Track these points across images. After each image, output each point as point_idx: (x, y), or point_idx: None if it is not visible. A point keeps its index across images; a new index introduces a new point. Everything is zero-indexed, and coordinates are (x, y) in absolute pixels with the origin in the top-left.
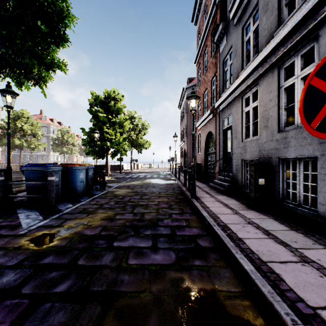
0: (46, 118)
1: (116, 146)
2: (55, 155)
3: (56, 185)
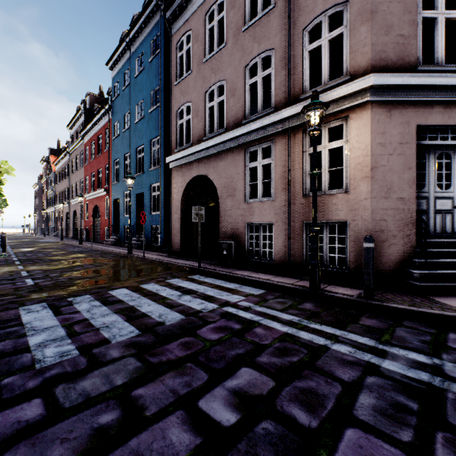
0: None
1: None
2: None
3: None
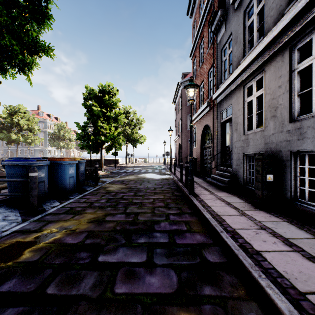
0: (43, 114)
1: (110, 140)
2: (52, 149)
3: (41, 181)
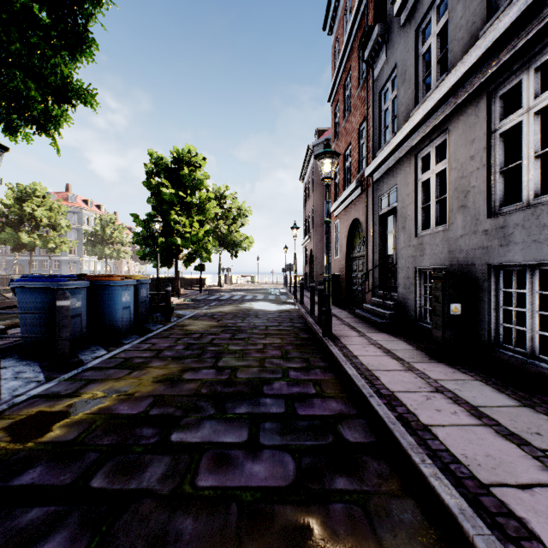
0: (75, 199)
1: (192, 245)
2: (91, 260)
3: (76, 314)
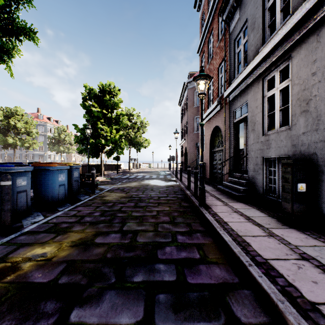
0: (43, 117)
1: (112, 144)
2: (52, 154)
3: (22, 190)
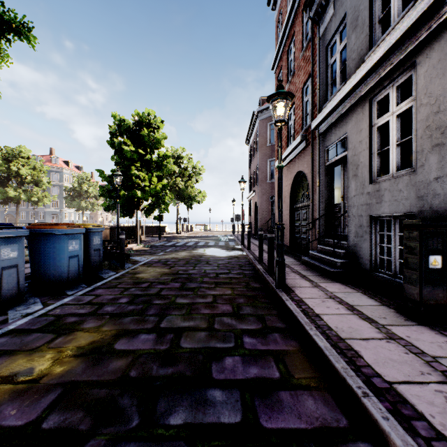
0: (57, 160)
1: (151, 197)
2: (71, 212)
3: (10, 265)
